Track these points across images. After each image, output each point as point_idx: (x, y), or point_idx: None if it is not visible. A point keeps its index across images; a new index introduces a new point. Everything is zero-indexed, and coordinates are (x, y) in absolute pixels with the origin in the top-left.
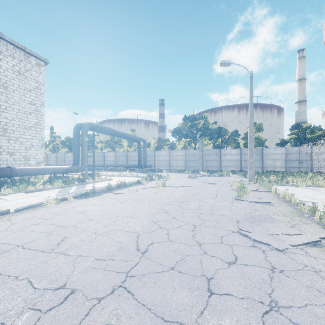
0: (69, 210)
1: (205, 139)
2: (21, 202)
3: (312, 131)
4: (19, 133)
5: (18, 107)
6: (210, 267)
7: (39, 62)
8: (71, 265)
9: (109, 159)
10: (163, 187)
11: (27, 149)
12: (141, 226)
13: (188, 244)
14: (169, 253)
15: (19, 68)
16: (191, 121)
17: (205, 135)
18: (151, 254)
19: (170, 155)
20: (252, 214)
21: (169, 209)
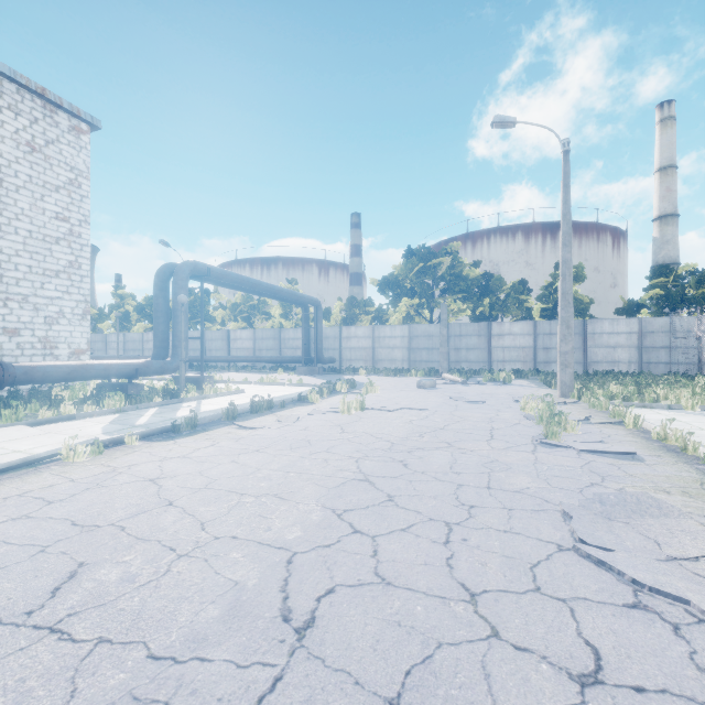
0: (121, 474)
1: (454, 300)
2: (10, 451)
3: (700, 280)
4: (30, 286)
5: (27, 227)
6: (524, 703)
7: (77, 125)
8: (64, 684)
9: (240, 346)
10: (360, 411)
11: (49, 322)
12: (302, 525)
13: (436, 593)
14: (383, 633)
15: (30, 136)
16: (422, 259)
17: (455, 291)
18: (324, 637)
19: (375, 335)
20: (597, 487)
21: (376, 473)
